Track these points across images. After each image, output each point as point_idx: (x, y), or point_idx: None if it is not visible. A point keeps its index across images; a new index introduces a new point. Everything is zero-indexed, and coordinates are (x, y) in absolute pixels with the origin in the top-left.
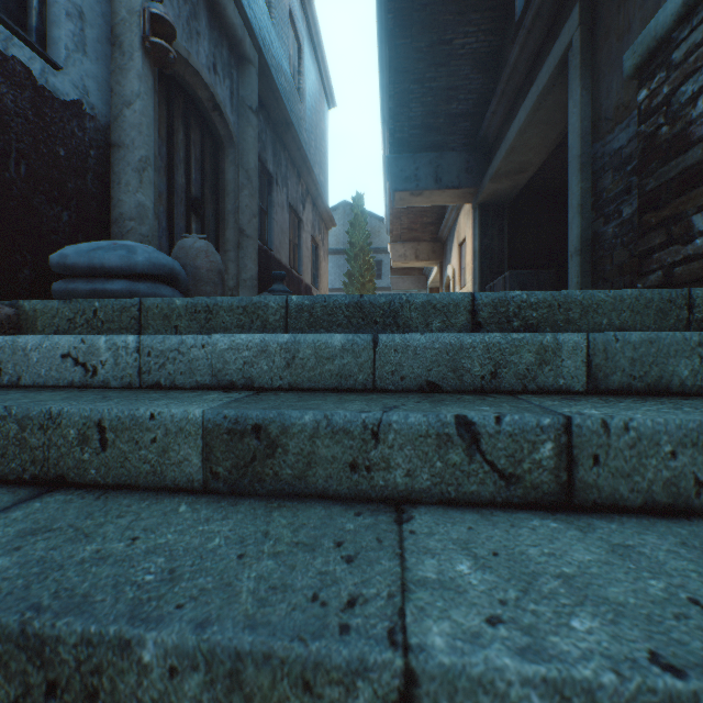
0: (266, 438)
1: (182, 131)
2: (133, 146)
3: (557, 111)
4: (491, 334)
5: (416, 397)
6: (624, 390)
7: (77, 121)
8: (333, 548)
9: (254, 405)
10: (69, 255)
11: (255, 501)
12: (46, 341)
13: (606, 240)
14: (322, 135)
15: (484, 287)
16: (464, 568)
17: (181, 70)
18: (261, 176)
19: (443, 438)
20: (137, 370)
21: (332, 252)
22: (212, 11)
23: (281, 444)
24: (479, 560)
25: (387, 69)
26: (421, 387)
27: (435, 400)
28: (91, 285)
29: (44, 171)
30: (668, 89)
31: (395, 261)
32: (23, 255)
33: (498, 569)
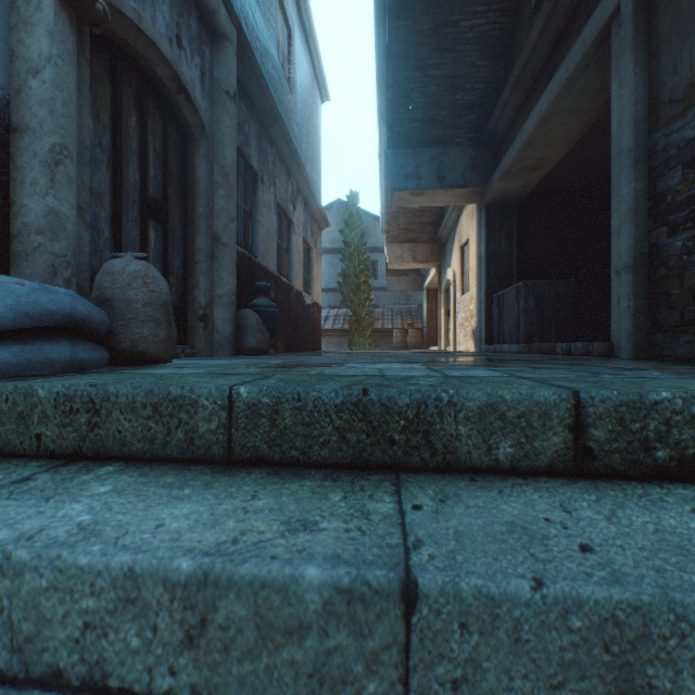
0: None
1: (135, 116)
2: (41, 130)
3: (586, 98)
4: None
5: None
6: None
7: None
8: None
9: None
10: None
11: None
12: None
13: (672, 255)
14: (315, 130)
15: (491, 295)
16: None
17: (131, 39)
18: (244, 173)
19: None
20: None
21: (326, 251)
22: None
23: None
24: None
25: (384, 58)
26: None
27: None
28: None
29: None
30: None
31: (392, 263)
32: None
33: None
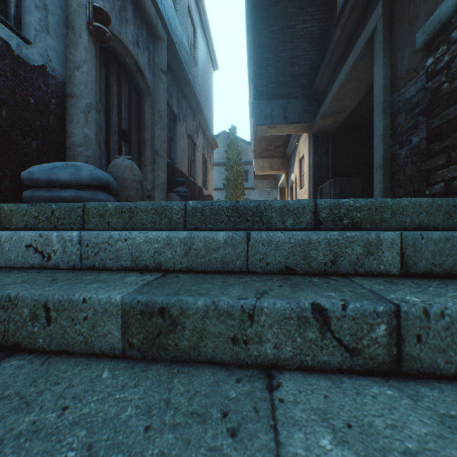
0: (169, 318)
1: (116, 85)
2: (81, 96)
3: (366, 72)
4: (331, 233)
5: (278, 279)
6: (427, 274)
7: (42, 79)
8: (220, 419)
9: (160, 290)
10: (35, 172)
11: (160, 366)
12: (15, 235)
13: (401, 159)
14: (209, 88)
15: (316, 188)
16: (326, 443)
17: (115, 45)
18: (169, 115)
19: (302, 320)
20: (79, 257)
21: (215, 164)
22: (136, 5)
23: (180, 322)
24: (337, 434)
25: (252, 45)
26: (281, 270)
27: (293, 283)
28: (50, 193)
29: (19, 114)
30: (448, 57)
31: (257, 171)
32: (4, 171)
33: (354, 444)
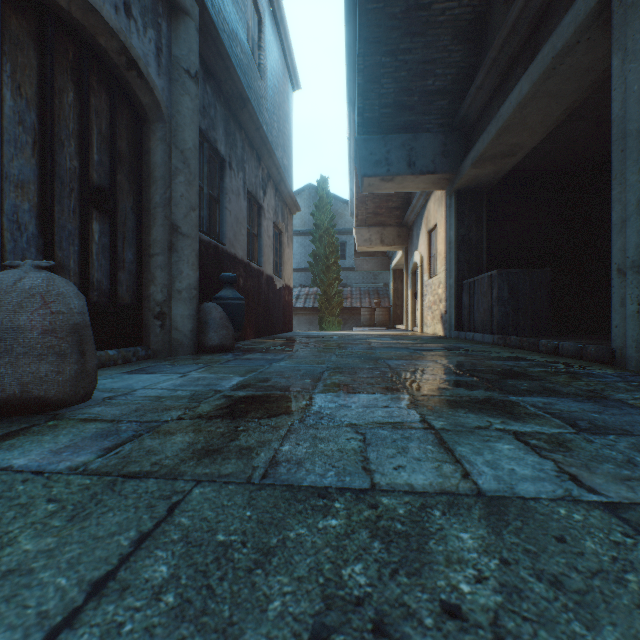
0: None
1: (73, 92)
2: None
3: (572, 79)
4: None
5: None
6: None
7: None
8: None
9: None
10: None
11: None
12: None
13: None
14: (286, 117)
15: (461, 281)
16: None
17: (64, 0)
18: (211, 158)
19: None
20: None
21: (297, 233)
22: None
23: None
24: None
25: (354, 44)
26: None
27: None
28: None
29: None
30: None
31: (361, 246)
32: None
33: None
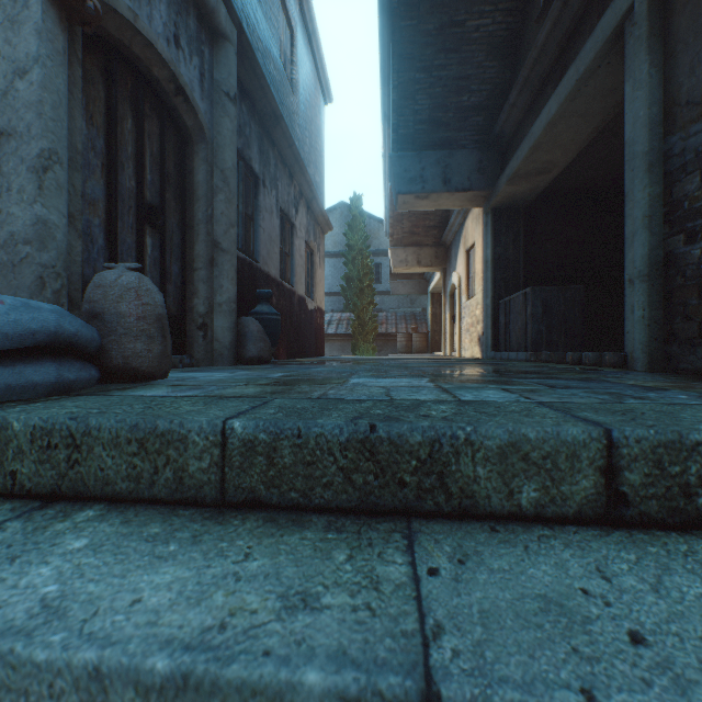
0: None
1: (131, 119)
2: (29, 134)
3: (597, 100)
4: None
5: None
6: None
7: None
8: None
9: None
10: None
11: None
12: None
13: (690, 264)
14: (317, 132)
15: (498, 300)
16: None
17: (126, 38)
18: (245, 176)
19: None
20: None
21: (329, 254)
22: None
23: None
24: None
25: (389, 58)
26: None
27: None
28: None
29: None
30: None
31: (396, 267)
32: None
33: None
